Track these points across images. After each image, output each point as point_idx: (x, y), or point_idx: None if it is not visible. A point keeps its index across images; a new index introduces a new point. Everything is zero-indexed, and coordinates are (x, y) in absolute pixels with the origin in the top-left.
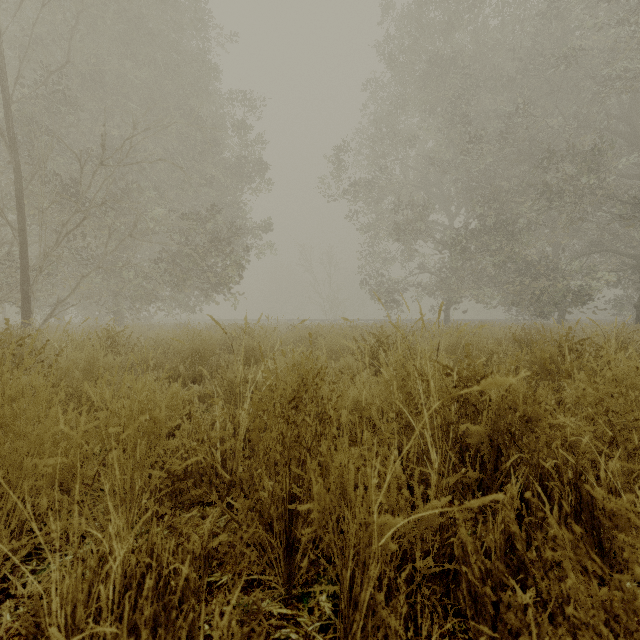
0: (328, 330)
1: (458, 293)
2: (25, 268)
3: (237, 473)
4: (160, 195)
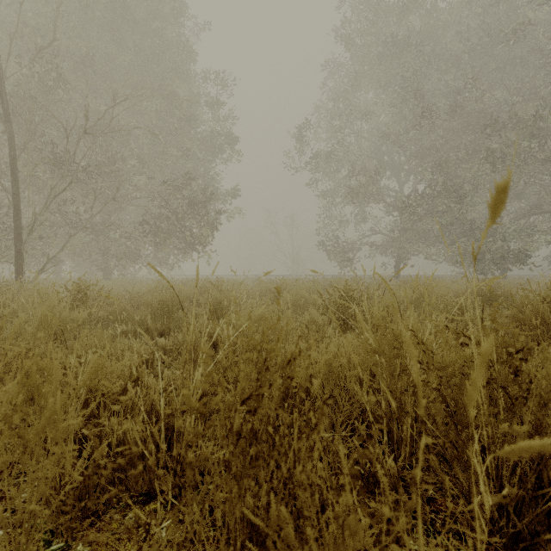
0: (292, 284)
1: (408, 251)
2: (18, 228)
3: (160, 513)
4: (142, 165)
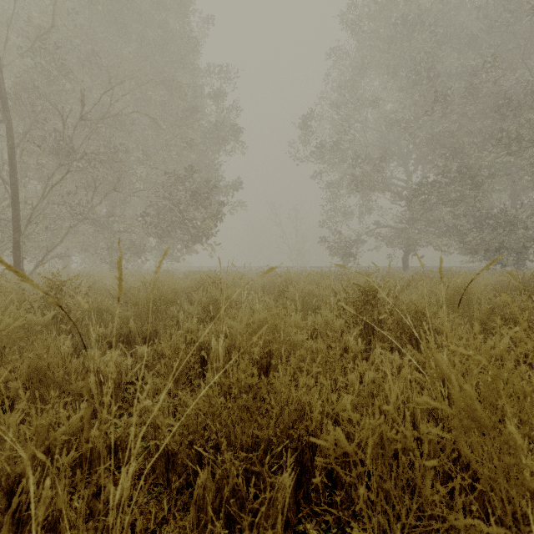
0: (297, 277)
1: (416, 242)
2: (16, 219)
3: None
4: (146, 156)
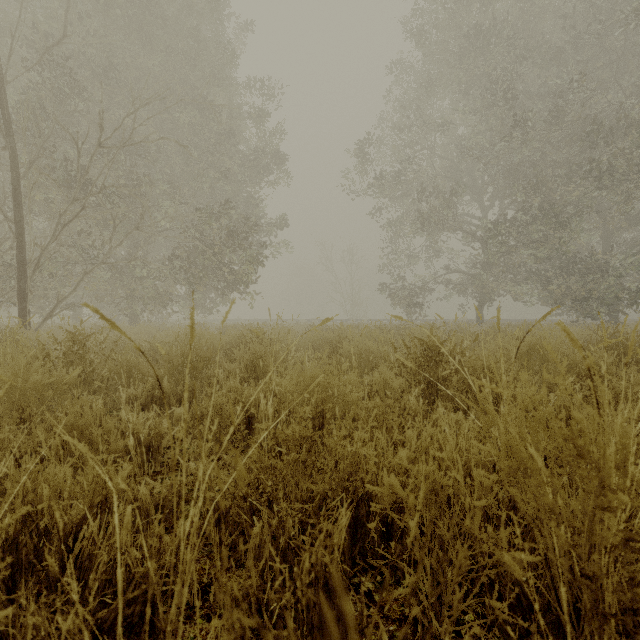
0: (353, 331)
1: (493, 290)
2: (22, 263)
3: None
4: (174, 189)
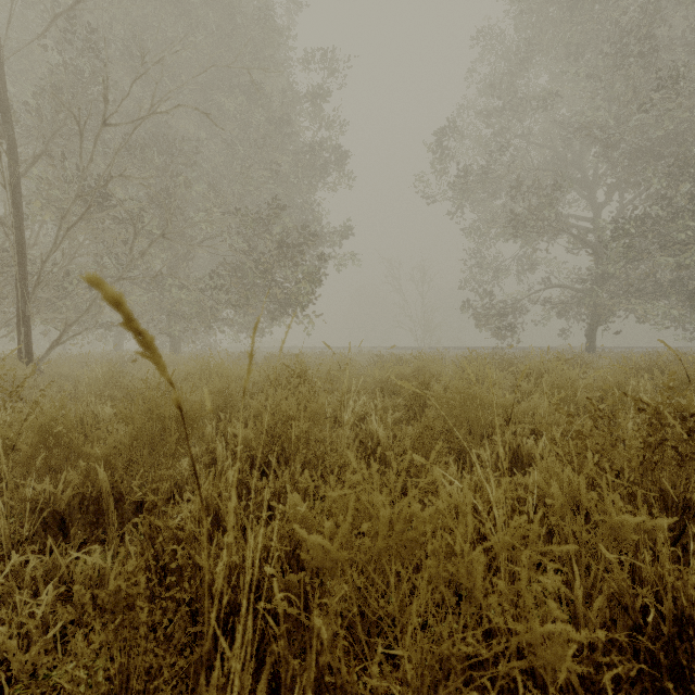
0: (439, 365)
1: (609, 310)
2: (21, 279)
3: None
4: (215, 194)
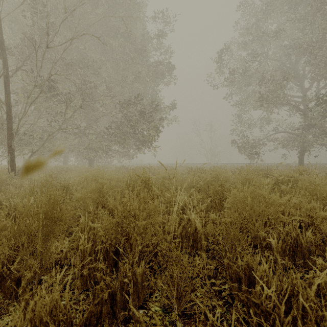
0: (226, 174)
1: (312, 144)
2: (9, 129)
3: None
4: (109, 88)
